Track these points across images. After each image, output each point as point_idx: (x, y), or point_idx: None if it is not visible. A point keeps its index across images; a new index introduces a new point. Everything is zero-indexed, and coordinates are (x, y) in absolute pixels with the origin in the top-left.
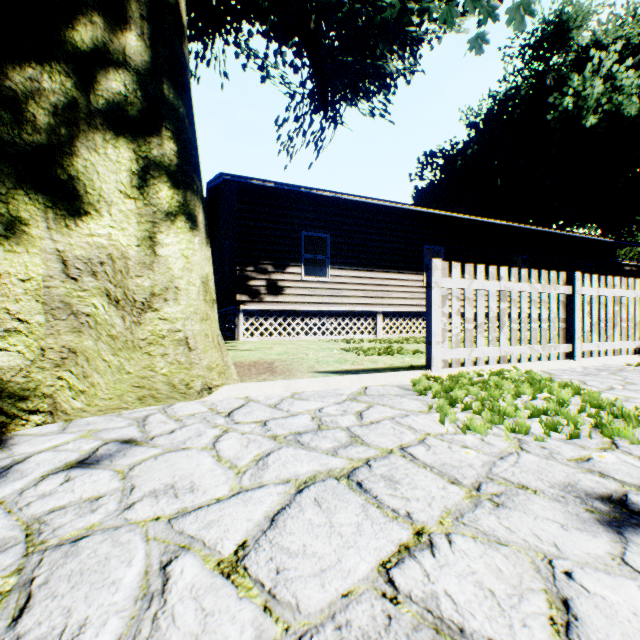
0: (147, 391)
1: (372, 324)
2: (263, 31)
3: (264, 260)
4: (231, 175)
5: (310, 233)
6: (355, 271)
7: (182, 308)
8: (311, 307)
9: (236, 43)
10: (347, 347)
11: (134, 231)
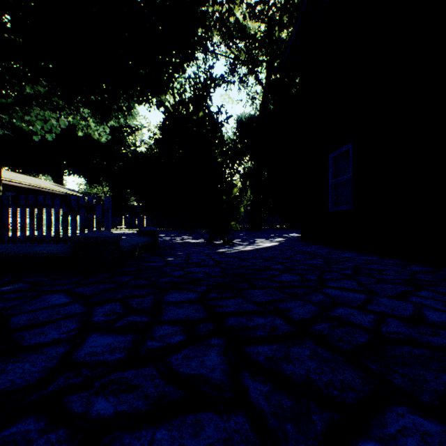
0: None
1: None
2: None
3: None
4: None
5: None
6: None
7: None
8: None
9: None
10: None
11: None
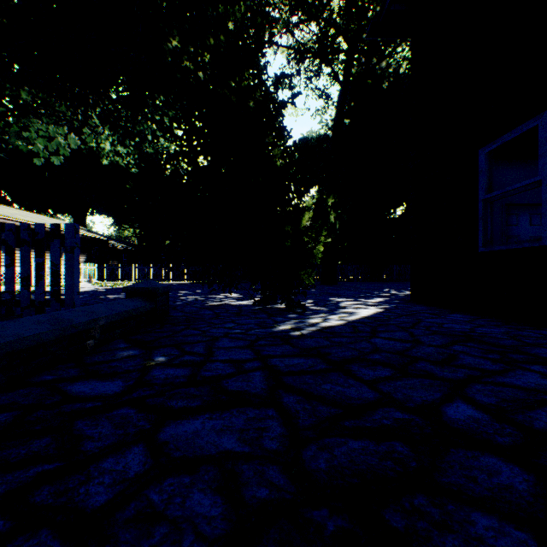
0: None
1: None
2: None
3: None
4: None
5: None
6: None
7: None
8: None
9: None
10: None
11: None
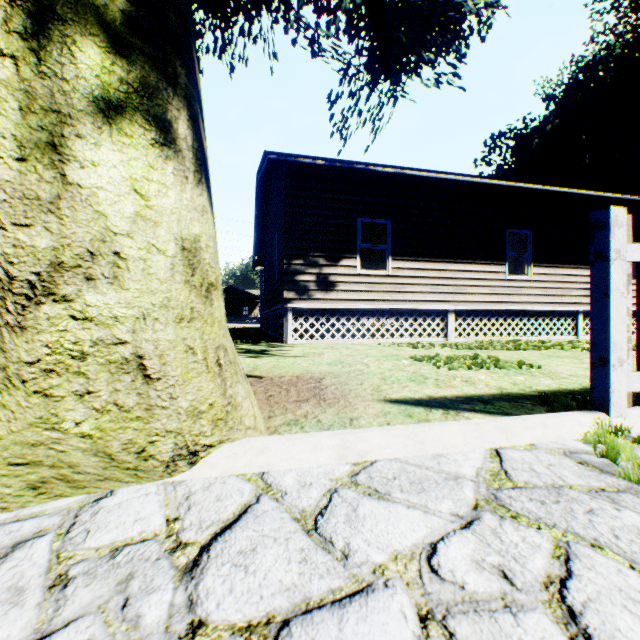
0: (49, 470)
1: (441, 325)
2: (314, 0)
3: (314, 252)
4: (276, 154)
5: (367, 219)
6: (420, 262)
7: (129, 296)
8: (368, 305)
9: (285, 17)
10: (418, 355)
11: (11, 127)
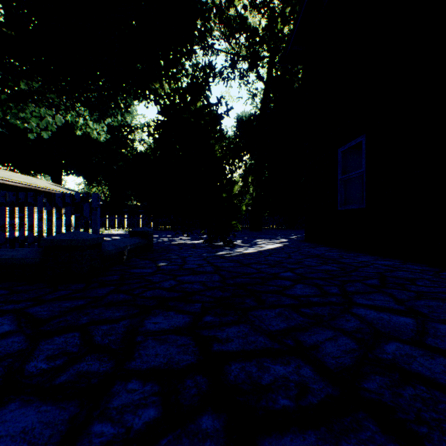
0: None
1: None
2: None
3: None
4: None
5: None
6: None
7: None
8: None
9: None
10: None
11: None
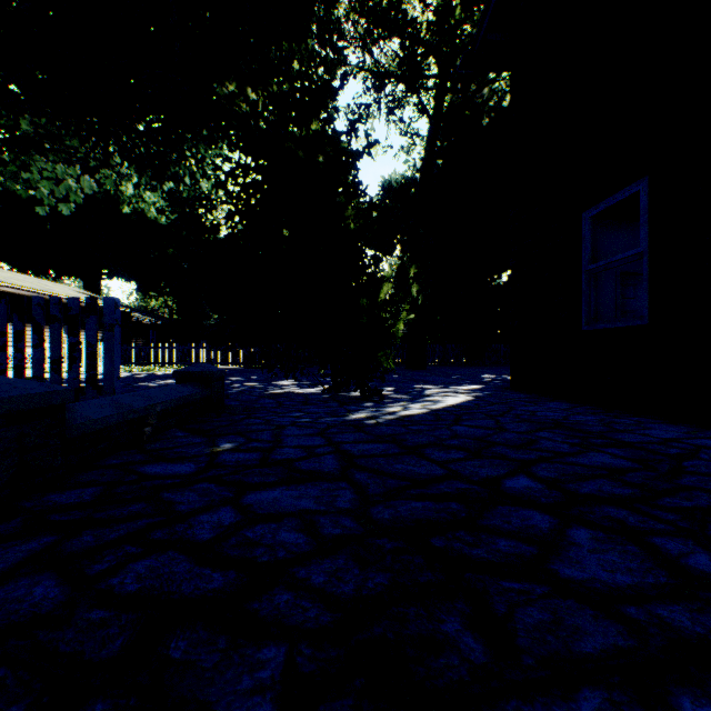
0: None
1: None
2: None
3: None
4: None
5: None
6: None
7: None
8: None
9: None
10: None
11: None
